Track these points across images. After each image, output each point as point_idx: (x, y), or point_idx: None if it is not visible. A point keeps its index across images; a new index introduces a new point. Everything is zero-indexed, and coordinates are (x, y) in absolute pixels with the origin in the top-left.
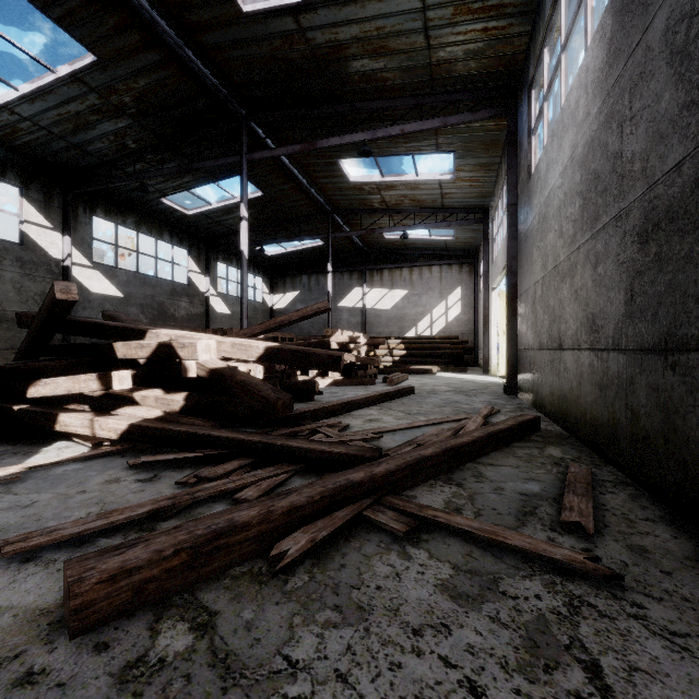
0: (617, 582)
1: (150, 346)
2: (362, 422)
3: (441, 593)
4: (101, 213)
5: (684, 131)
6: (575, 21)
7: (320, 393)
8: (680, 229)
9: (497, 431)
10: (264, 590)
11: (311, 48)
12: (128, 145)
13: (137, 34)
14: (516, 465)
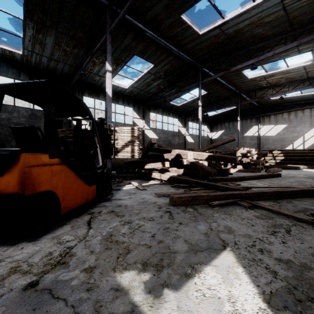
0: None
1: (174, 155)
2: (246, 184)
3: (253, 216)
4: (152, 111)
5: None
6: None
7: (231, 174)
8: None
9: (308, 190)
10: (207, 208)
11: (227, 35)
12: (161, 87)
13: (165, 54)
14: (312, 202)
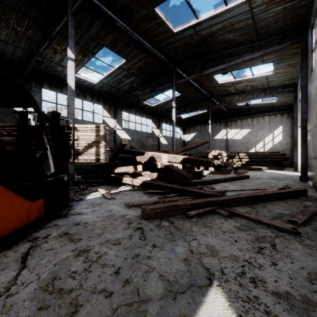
0: (299, 235)
1: (147, 157)
2: (220, 187)
3: (234, 228)
4: (124, 110)
5: None
6: None
7: (204, 176)
8: None
9: (278, 192)
10: (185, 220)
11: (200, 37)
12: (133, 85)
13: (138, 49)
14: (283, 205)
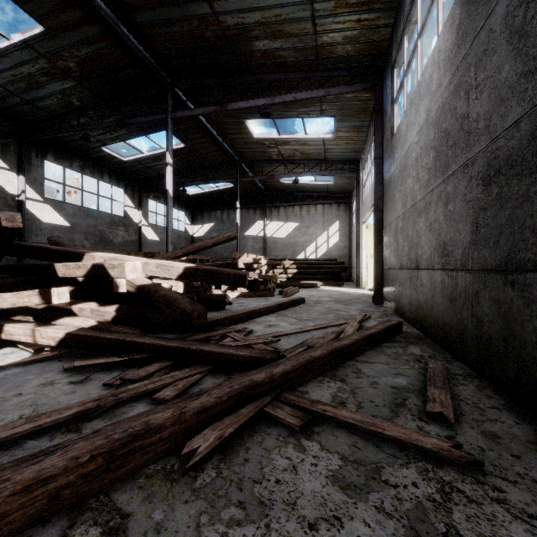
0: (478, 467)
1: (85, 267)
2: (263, 327)
3: (332, 484)
4: (50, 158)
5: (521, 95)
6: (428, 13)
7: (230, 304)
8: (519, 174)
9: (371, 335)
10: (175, 488)
11: (223, 29)
12: (73, 103)
13: (79, 10)
14: (386, 362)
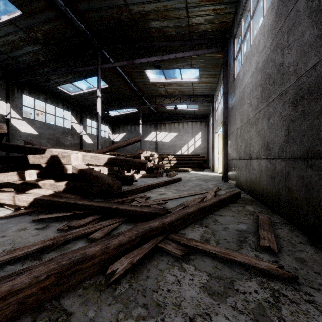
0: (295, 280)
1: (46, 157)
2: (156, 195)
3: (203, 292)
4: (26, 92)
5: (318, 49)
6: (257, 4)
7: (136, 181)
8: (316, 98)
9: (223, 199)
10: (102, 296)
11: (132, 14)
12: (40, 59)
13: (43, 1)
14: (232, 215)
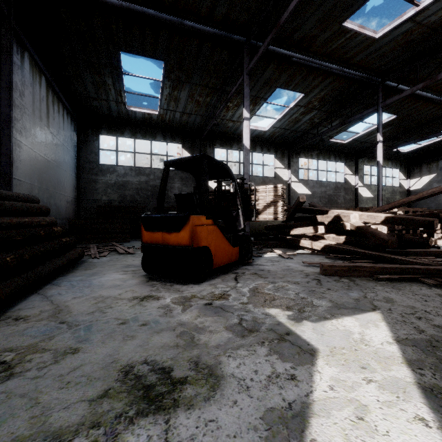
0: None
1: (331, 217)
2: None
3: (435, 294)
4: (301, 155)
5: None
6: None
7: (437, 247)
8: None
9: None
10: (370, 281)
11: (427, 26)
12: (315, 122)
13: (321, 76)
14: None
